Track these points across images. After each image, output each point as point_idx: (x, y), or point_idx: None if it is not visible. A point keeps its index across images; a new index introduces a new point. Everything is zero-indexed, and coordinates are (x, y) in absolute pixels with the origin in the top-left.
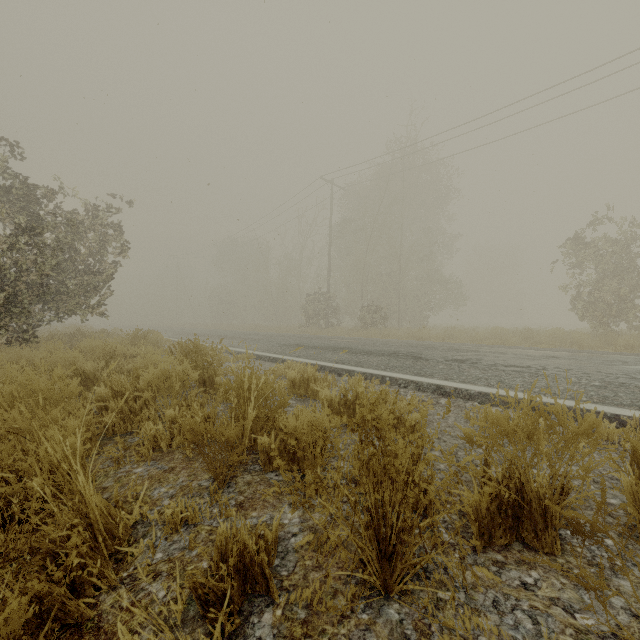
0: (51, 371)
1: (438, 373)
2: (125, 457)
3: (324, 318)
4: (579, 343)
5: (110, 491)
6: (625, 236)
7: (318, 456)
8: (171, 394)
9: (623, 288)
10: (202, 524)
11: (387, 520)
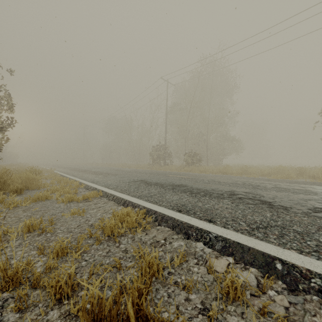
0: None
1: None
2: None
3: (163, 160)
4: None
5: None
6: None
7: None
8: None
9: None
10: None
11: None
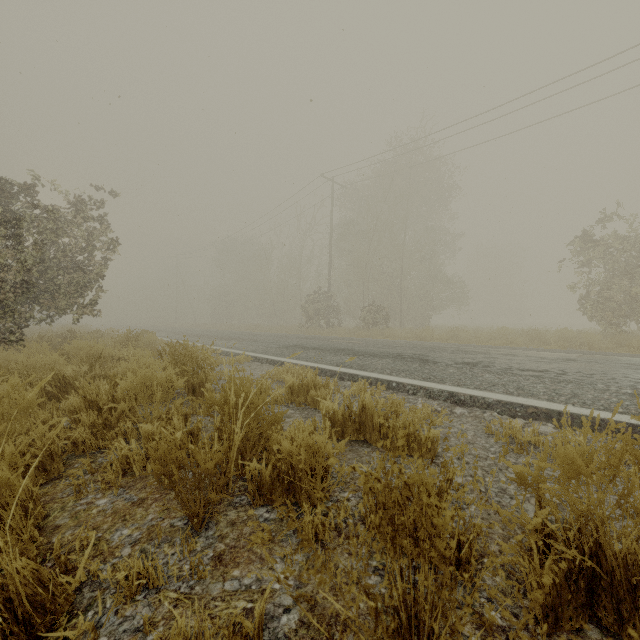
0: (27, 376)
1: (449, 378)
2: (90, 483)
3: (325, 318)
4: (590, 344)
5: (62, 532)
6: (636, 233)
7: (319, 488)
8: (153, 404)
9: (634, 287)
10: (167, 588)
11: (421, 618)
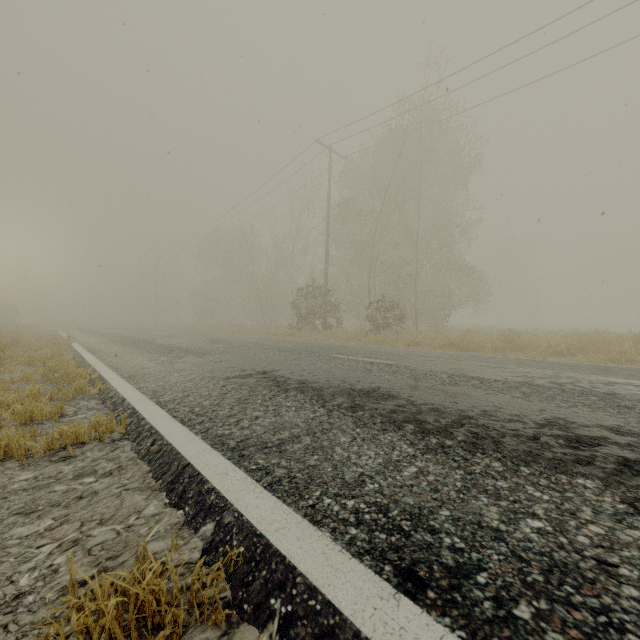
0: None
1: None
2: None
3: (320, 318)
4: None
5: None
6: None
7: None
8: None
9: None
10: None
11: None
